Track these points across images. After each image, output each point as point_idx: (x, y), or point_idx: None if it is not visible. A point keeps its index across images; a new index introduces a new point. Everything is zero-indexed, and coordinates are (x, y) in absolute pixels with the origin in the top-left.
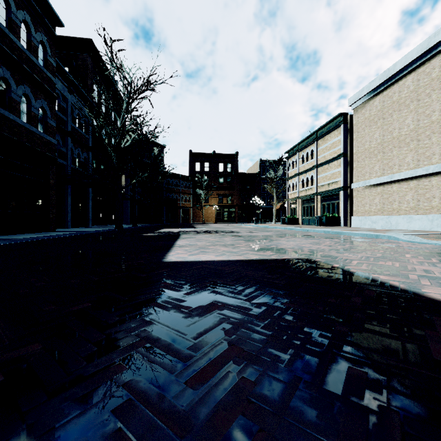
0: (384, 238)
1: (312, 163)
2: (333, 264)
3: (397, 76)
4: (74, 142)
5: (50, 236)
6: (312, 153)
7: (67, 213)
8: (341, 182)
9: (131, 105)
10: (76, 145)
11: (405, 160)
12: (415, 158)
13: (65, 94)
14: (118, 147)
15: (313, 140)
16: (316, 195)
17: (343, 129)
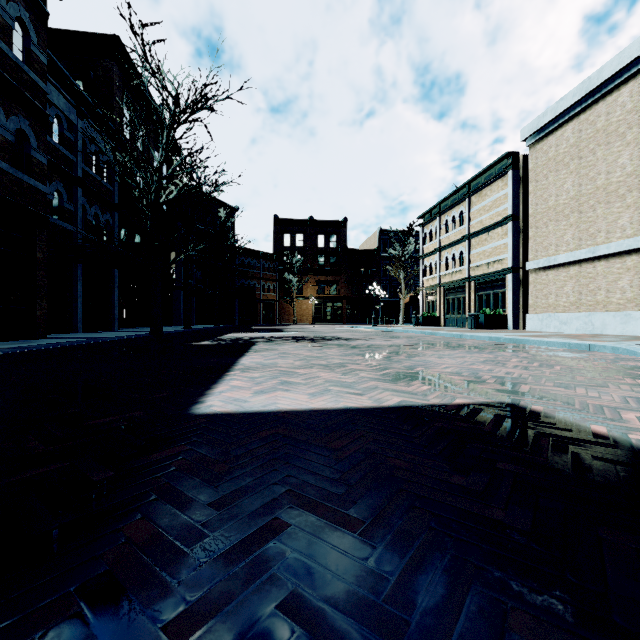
0: (605, 351)
1: (461, 232)
2: (587, 423)
3: (603, 89)
4: (89, 197)
5: (22, 347)
6: (461, 216)
7: (75, 309)
8: (509, 260)
9: (174, 130)
10: (92, 201)
11: (618, 222)
12: (635, 219)
13: (71, 118)
14: (155, 201)
15: (463, 197)
16: (468, 281)
17: (512, 178)
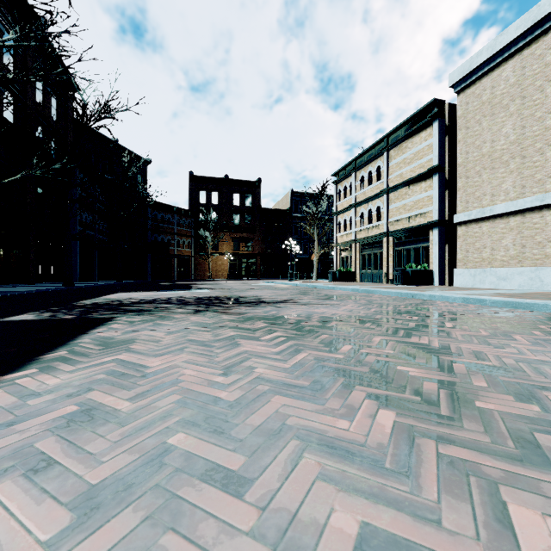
0: None
1: (379, 187)
2: None
3: None
4: None
5: None
6: (378, 171)
7: None
8: (434, 213)
9: None
10: None
11: None
12: None
13: None
14: None
15: (380, 151)
16: (387, 236)
17: (438, 127)
